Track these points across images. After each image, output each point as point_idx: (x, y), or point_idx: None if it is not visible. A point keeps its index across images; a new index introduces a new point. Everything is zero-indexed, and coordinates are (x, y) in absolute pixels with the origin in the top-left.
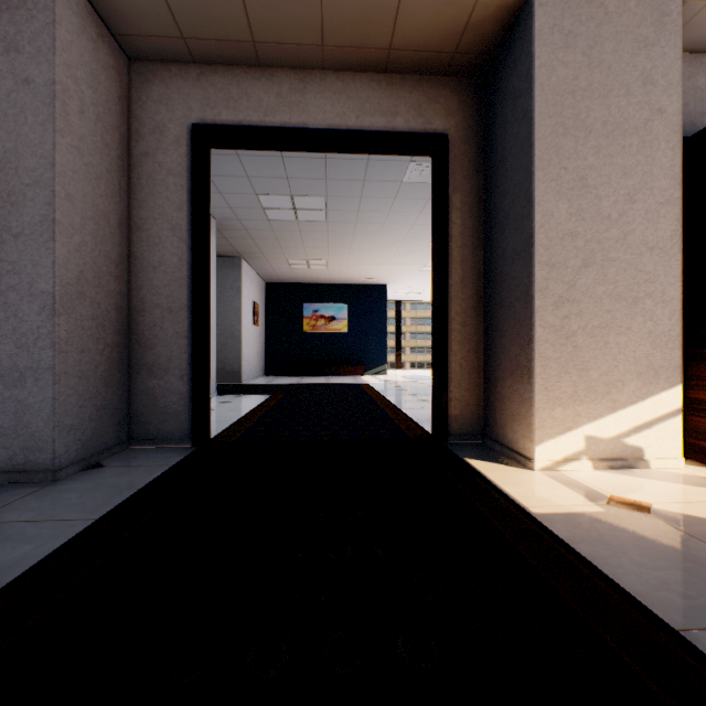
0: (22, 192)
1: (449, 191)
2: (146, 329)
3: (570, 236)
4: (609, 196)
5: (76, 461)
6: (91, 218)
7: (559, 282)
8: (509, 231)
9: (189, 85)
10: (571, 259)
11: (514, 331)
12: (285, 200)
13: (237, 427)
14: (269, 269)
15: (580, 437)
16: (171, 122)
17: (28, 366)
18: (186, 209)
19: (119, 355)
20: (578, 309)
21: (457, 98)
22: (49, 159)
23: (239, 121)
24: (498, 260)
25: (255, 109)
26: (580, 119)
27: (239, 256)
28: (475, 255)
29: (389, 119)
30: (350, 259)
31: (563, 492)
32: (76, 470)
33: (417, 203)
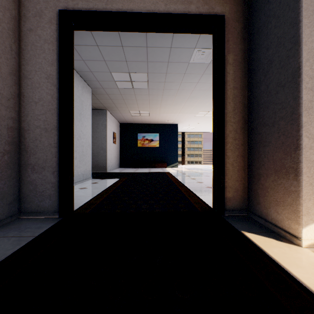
0: None
1: (225, 52)
2: (30, 141)
3: None
4: None
5: None
6: None
7: None
8: (272, 71)
9: None
10: None
11: (278, 141)
12: (126, 75)
13: (94, 201)
14: (121, 116)
15: None
16: (46, 9)
17: None
18: (56, 64)
19: (10, 158)
20: None
21: None
22: None
23: (90, 8)
24: (261, 94)
25: (100, 0)
26: None
27: (106, 109)
28: (242, 93)
29: (186, 6)
30: (160, 110)
31: None
32: None
33: (196, 76)
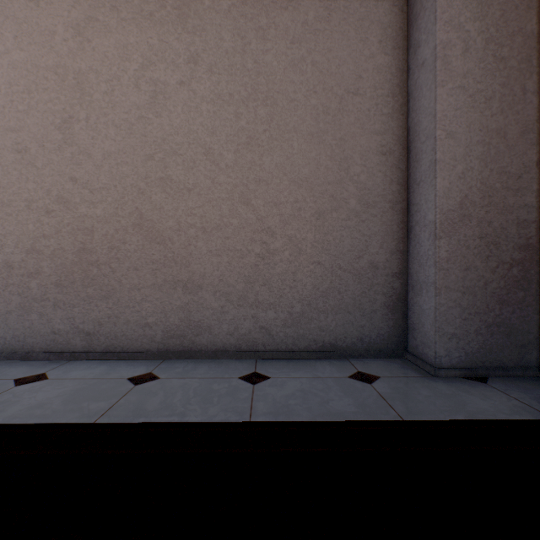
0: (420, 150)
1: None
2: None
3: None
4: None
5: (458, 367)
6: (476, 143)
7: None
8: None
9: None
10: None
11: None
12: None
13: None
14: None
15: None
16: None
17: (422, 280)
18: None
19: (521, 273)
20: None
21: None
22: (432, 113)
23: None
24: None
25: None
26: None
27: None
28: None
29: None
30: None
31: None
32: (457, 374)
33: None
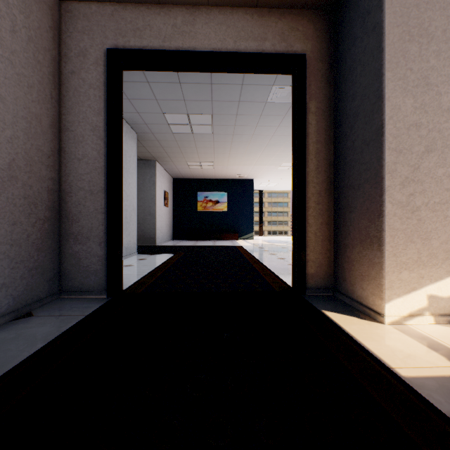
0: None
1: (306, 99)
2: (72, 206)
3: (415, 126)
4: (448, 93)
5: (7, 312)
6: (22, 118)
7: (406, 165)
8: (358, 126)
9: (105, 19)
10: (416, 146)
11: (363, 207)
12: (183, 117)
13: (145, 280)
14: (175, 169)
15: (424, 296)
16: (92, 48)
17: None
18: (103, 114)
19: (50, 227)
20: (422, 188)
21: (312, 26)
22: None
23: (144, 46)
24: (347, 151)
25: (156, 37)
26: (424, 28)
27: (154, 160)
28: (327, 148)
29: (260, 43)
30: (229, 161)
31: (420, 350)
32: (7, 320)
33: (276, 119)
